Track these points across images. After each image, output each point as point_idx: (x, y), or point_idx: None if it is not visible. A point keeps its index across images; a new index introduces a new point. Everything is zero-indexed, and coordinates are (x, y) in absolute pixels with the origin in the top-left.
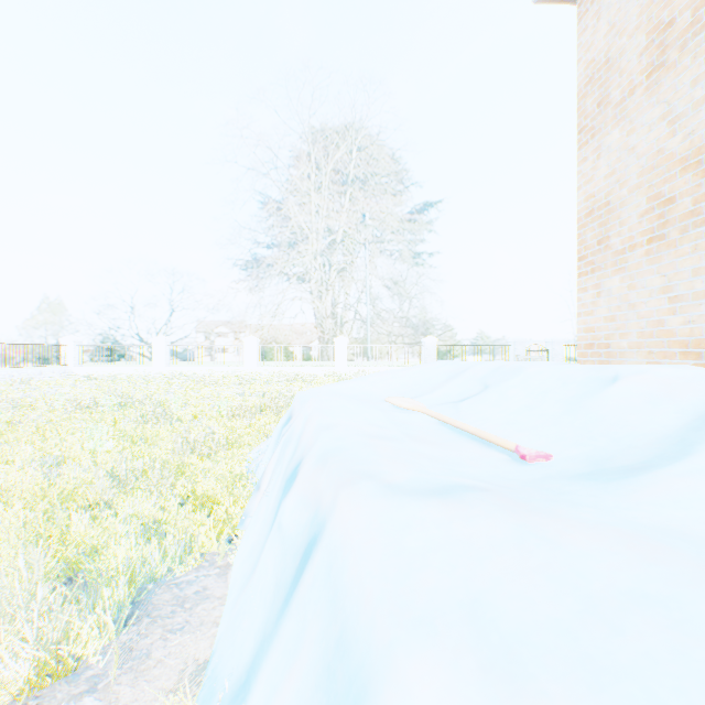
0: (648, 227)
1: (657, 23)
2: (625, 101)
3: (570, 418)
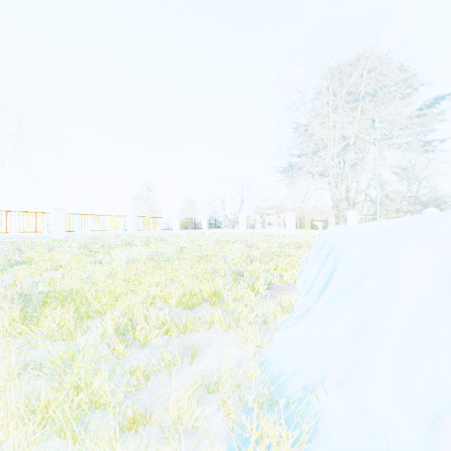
0: None
1: None
2: None
3: None
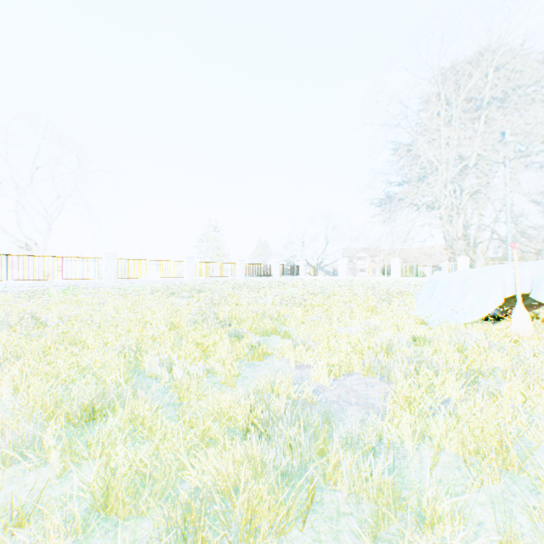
0: None
1: None
2: None
3: None
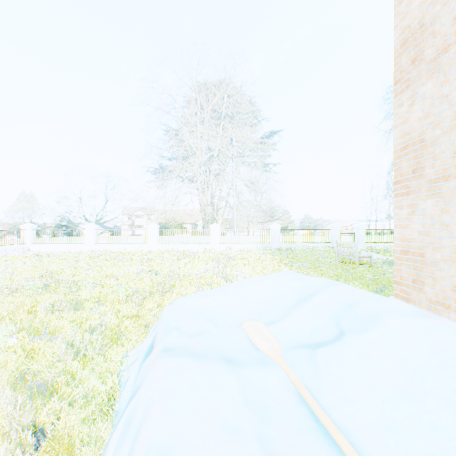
0: None
1: None
2: (438, 58)
3: None
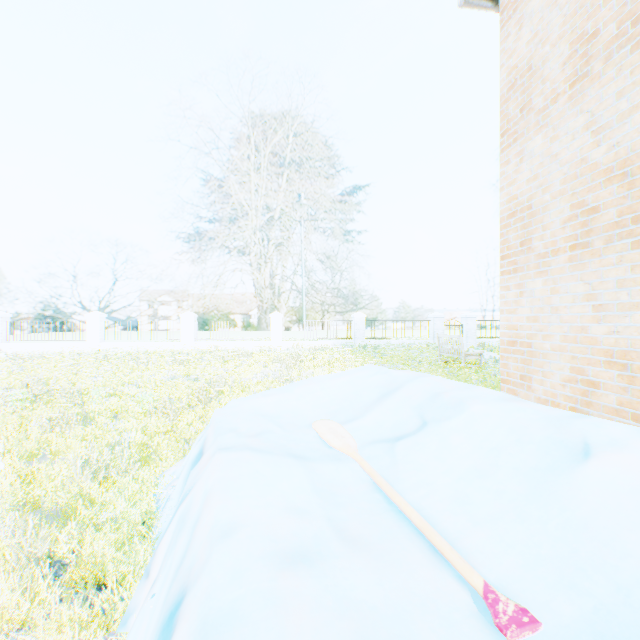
0: (571, 233)
1: (581, 34)
2: (548, 108)
3: (539, 510)
